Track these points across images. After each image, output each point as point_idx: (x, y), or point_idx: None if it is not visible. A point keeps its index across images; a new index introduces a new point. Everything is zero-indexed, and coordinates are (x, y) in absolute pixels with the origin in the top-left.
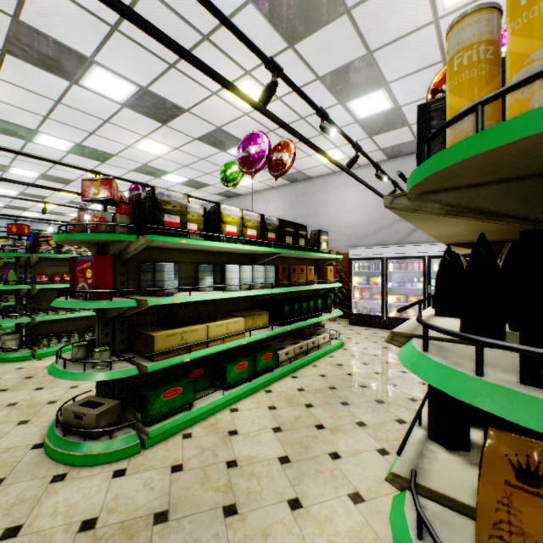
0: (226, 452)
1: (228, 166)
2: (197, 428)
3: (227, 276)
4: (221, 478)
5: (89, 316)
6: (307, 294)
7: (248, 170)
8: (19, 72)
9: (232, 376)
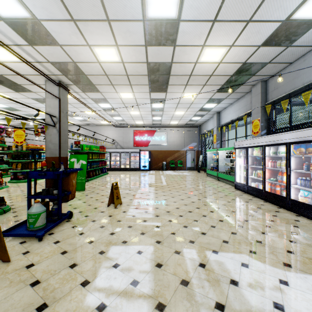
0: None
1: None
2: None
3: None
4: None
5: None
6: None
7: None
8: None
9: None
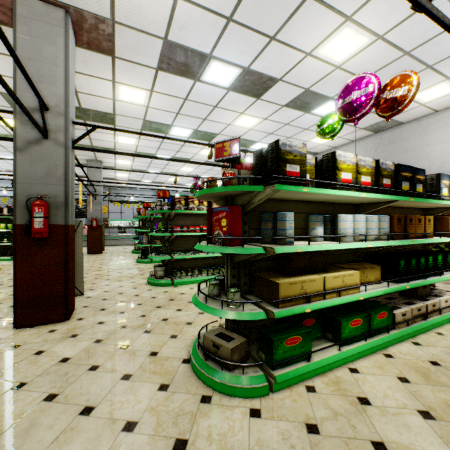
0: (366, 427)
1: (325, 119)
2: (318, 383)
3: (340, 226)
4: None
5: (204, 257)
6: (415, 248)
7: (350, 117)
8: (164, 83)
9: (346, 331)
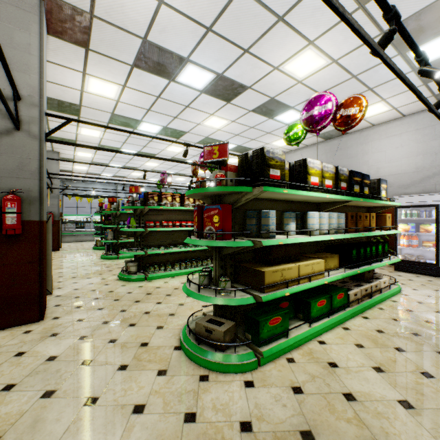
0: (337, 383)
1: (292, 128)
2: (295, 355)
3: (309, 221)
4: (346, 409)
5: (175, 252)
6: (361, 240)
7: (313, 128)
8: (138, 79)
9: (314, 311)
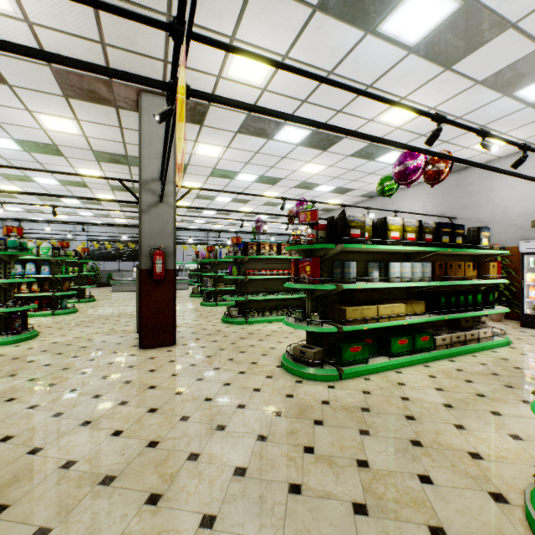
0: (399, 392)
1: (384, 180)
2: (372, 377)
3: (391, 270)
4: (399, 403)
5: (272, 299)
6: (464, 290)
7: (403, 181)
8: (240, 141)
9: (395, 347)
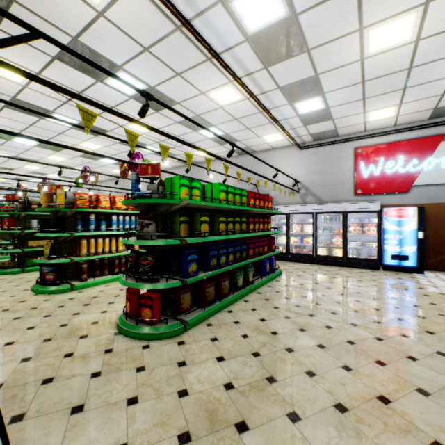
0: None
1: (78, 178)
2: None
3: None
4: None
5: None
6: None
7: (84, 181)
8: None
9: None
